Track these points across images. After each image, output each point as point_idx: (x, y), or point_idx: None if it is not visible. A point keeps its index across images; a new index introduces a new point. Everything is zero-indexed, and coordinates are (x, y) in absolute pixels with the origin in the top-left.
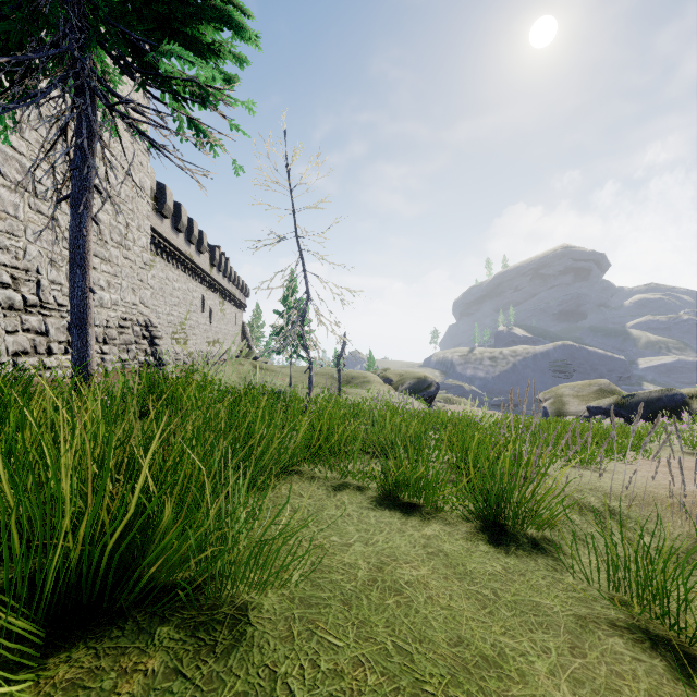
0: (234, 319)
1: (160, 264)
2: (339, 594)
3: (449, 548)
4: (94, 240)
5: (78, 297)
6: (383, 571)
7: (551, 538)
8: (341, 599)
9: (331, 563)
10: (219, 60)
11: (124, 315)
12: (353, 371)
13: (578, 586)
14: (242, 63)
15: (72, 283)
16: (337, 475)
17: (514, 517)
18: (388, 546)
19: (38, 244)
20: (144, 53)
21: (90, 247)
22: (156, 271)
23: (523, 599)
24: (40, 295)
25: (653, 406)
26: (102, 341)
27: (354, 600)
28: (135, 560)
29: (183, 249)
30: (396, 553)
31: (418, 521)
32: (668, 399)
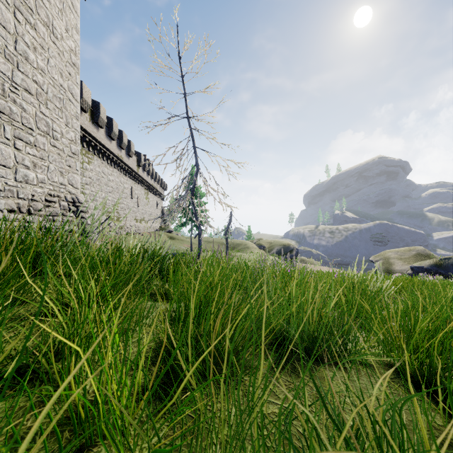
0: (156, 205)
1: (97, 161)
2: None
3: None
4: (17, 125)
5: None
6: None
7: None
8: None
9: None
10: None
11: (52, 192)
12: (237, 240)
13: None
14: None
15: None
16: None
17: None
18: None
19: None
20: None
21: None
22: (93, 166)
23: None
24: None
25: None
26: (27, 211)
27: None
28: None
29: (115, 152)
30: None
31: None
32: None
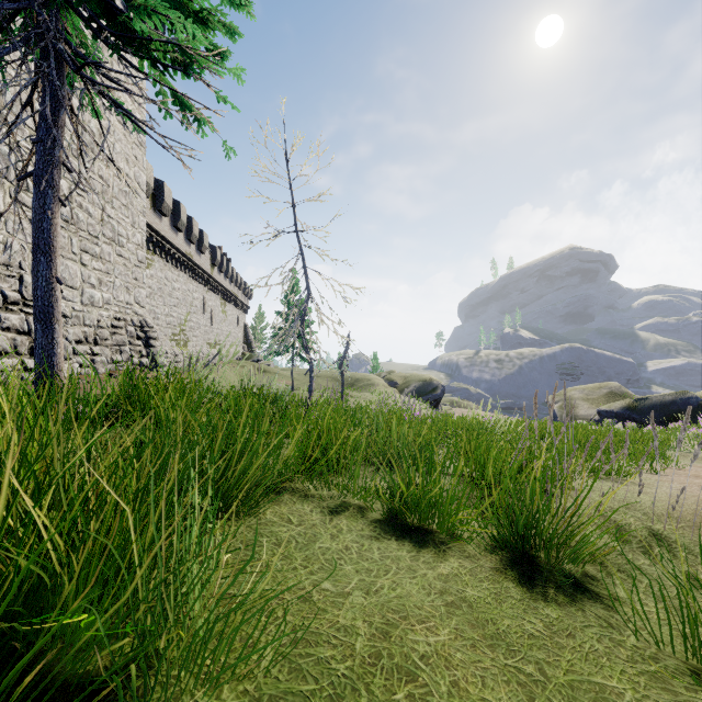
0: (236, 321)
1: (159, 263)
2: (327, 684)
3: (472, 594)
4: (83, 235)
5: (43, 288)
6: (390, 637)
7: (594, 575)
8: (330, 695)
9: (320, 627)
10: (208, 31)
11: (117, 314)
12: (357, 374)
13: (646, 652)
14: (233, 35)
15: (35, 272)
16: (335, 492)
17: (547, 548)
18: (395, 594)
19: (21, 238)
20: (119, 15)
21: (57, 232)
22: (154, 271)
23: (580, 680)
24: (23, 292)
25: (667, 410)
26: (93, 341)
27: (349, 696)
28: (18, 651)
29: (183, 249)
30: (407, 606)
31: (432, 553)
32: (682, 402)
